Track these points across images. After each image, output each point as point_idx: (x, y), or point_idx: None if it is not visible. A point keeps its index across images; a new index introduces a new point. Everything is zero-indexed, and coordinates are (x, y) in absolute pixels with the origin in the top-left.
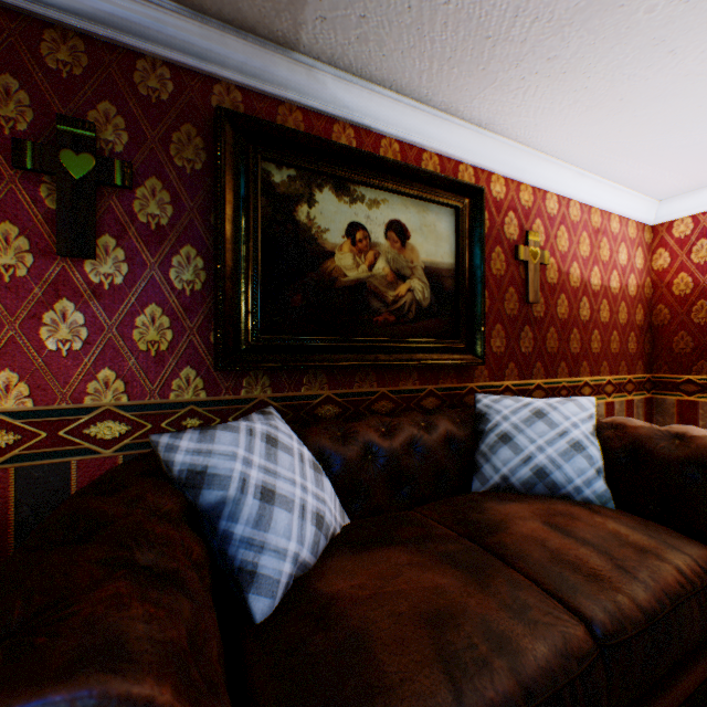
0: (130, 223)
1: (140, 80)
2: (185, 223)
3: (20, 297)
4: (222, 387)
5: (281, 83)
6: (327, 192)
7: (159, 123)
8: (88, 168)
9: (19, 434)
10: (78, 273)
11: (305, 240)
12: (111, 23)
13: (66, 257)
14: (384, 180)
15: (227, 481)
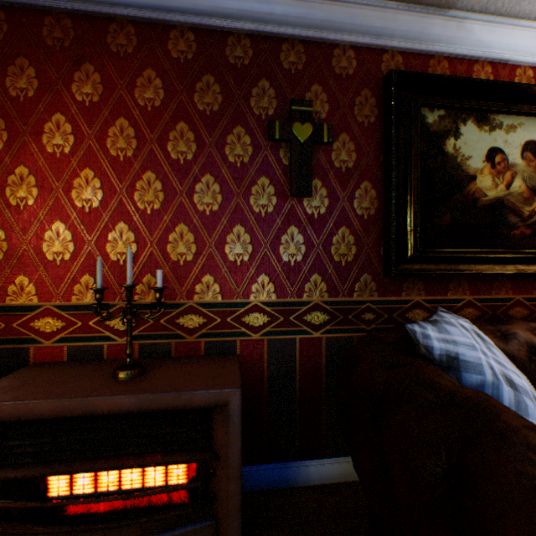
0: (329, 169)
1: (335, 63)
2: (362, 165)
3: (269, 226)
4: (387, 290)
5: (433, 40)
6: (469, 125)
7: (346, 92)
8: (308, 133)
9: (268, 317)
10: (299, 207)
11: (451, 168)
12: (320, 27)
13: (293, 197)
14: (522, 105)
15: (478, 367)
